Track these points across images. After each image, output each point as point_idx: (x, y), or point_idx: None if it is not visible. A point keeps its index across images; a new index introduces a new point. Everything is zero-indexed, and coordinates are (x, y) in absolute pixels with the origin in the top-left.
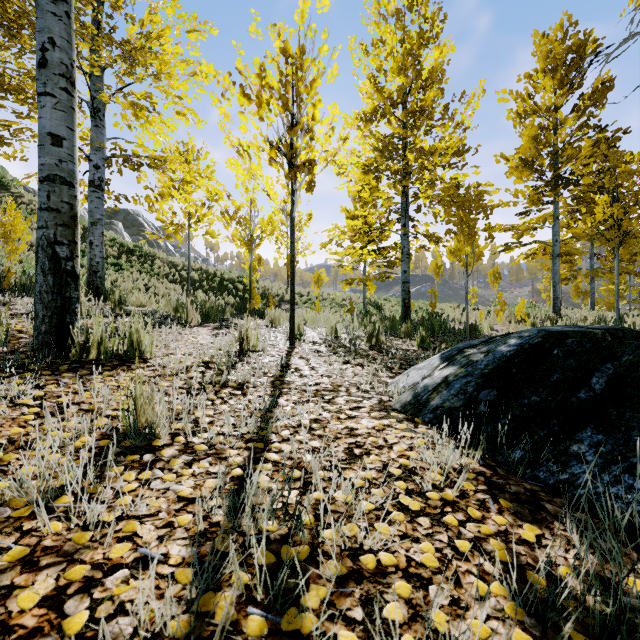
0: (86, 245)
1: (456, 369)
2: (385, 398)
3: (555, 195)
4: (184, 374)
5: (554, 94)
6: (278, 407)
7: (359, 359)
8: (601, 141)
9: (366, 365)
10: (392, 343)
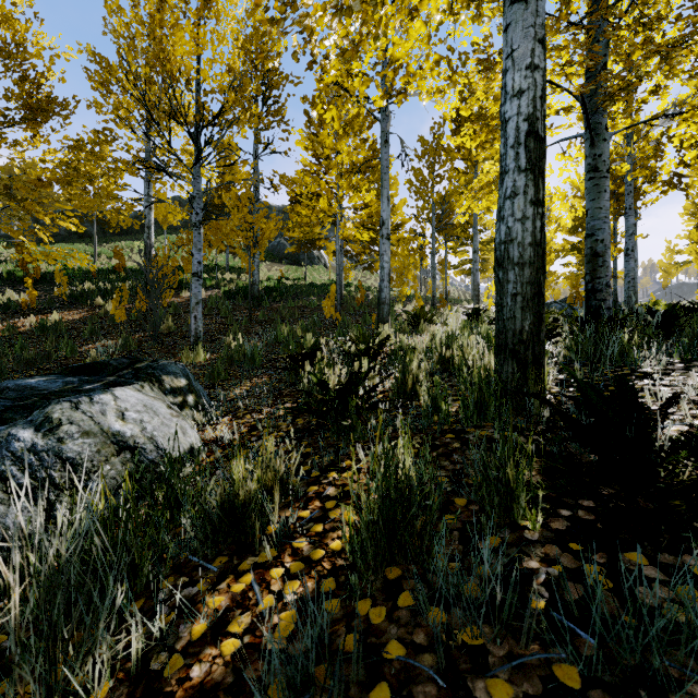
0: None
1: None
2: None
3: None
4: None
5: None
6: None
7: None
8: None
9: None
10: None
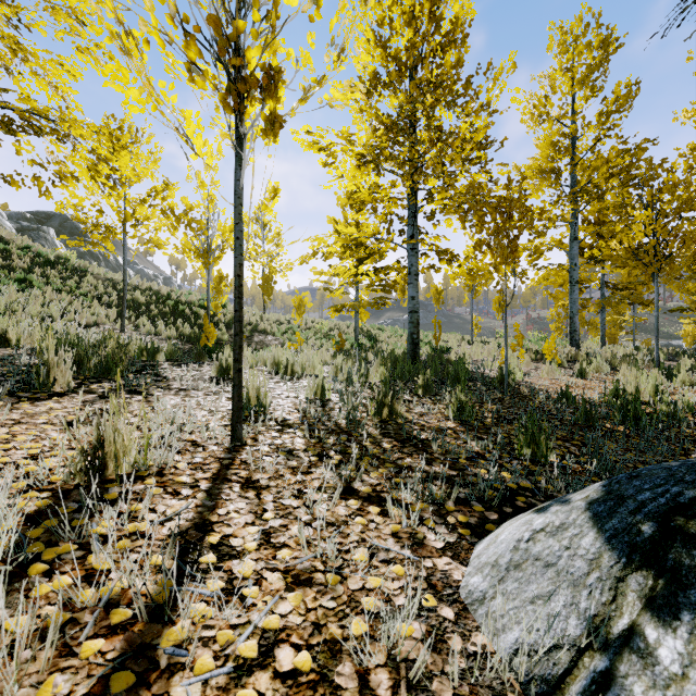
0: None
1: None
2: None
3: (573, 213)
4: None
5: (572, 97)
6: None
7: (369, 473)
8: (627, 152)
9: (391, 509)
10: (412, 412)
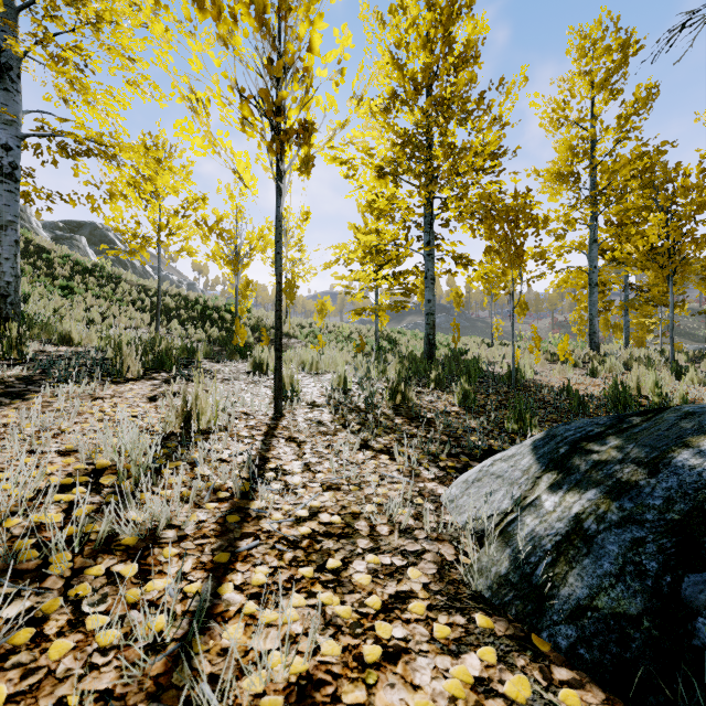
0: (27, 262)
1: (594, 500)
2: (447, 552)
3: (593, 215)
4: (22, 517)
5: (592, 100)
6: (212, 629)
7: (382, 437)
8: (646, 154)
9: (397, 455)
10: (423, 400)
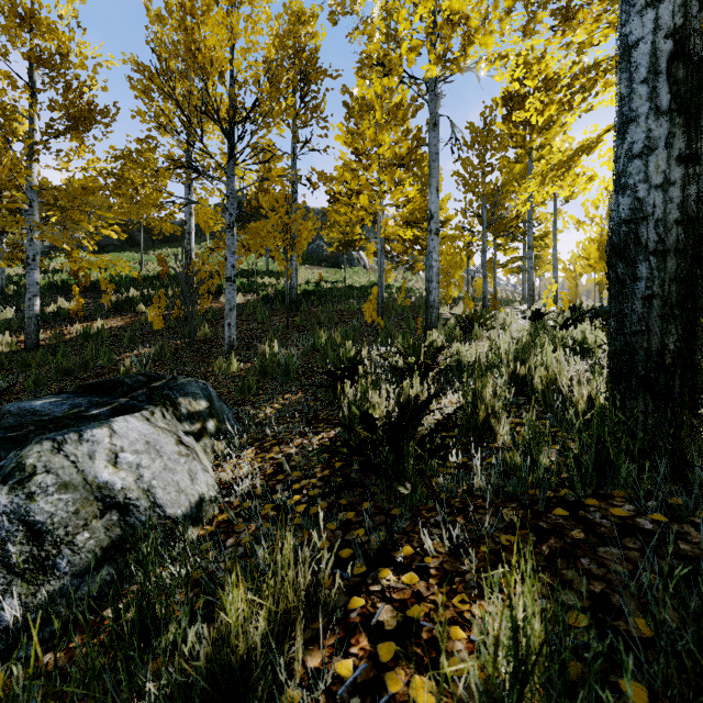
0: None
1: None
2: None
3: None
4: None
5: None
6: None
7: None
8: None
9: None
10: None
